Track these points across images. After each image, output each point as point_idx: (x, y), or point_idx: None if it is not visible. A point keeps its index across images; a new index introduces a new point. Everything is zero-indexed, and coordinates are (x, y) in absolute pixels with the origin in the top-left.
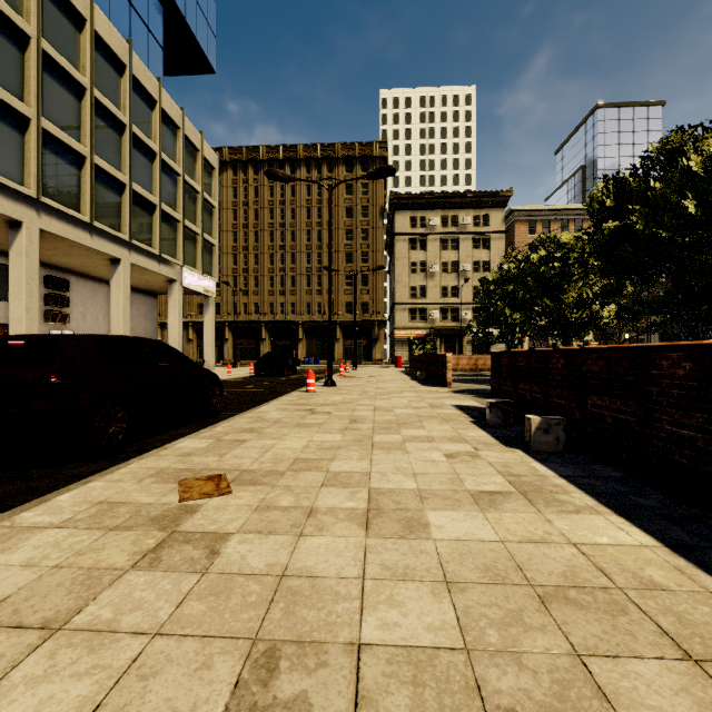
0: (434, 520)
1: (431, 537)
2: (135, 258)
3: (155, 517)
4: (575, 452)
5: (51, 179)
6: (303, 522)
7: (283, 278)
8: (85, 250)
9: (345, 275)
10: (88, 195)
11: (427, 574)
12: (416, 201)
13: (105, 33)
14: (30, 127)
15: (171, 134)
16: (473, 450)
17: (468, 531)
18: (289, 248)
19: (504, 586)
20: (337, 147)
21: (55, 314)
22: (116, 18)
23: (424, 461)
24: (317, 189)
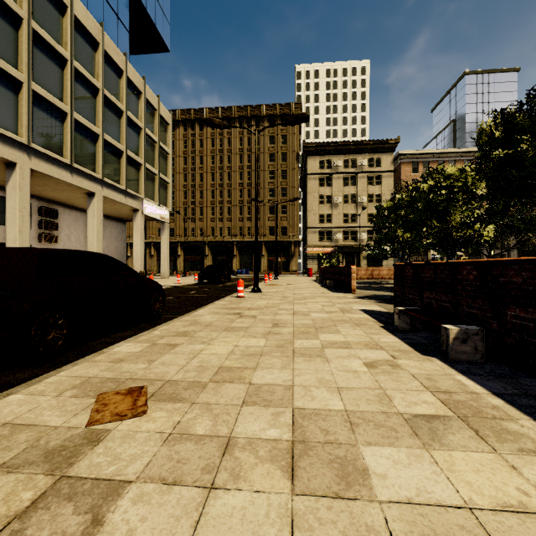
0: (372, 462)
1: (374, 497)
2: (106, 192)
3: (51, 450)
4: (493, 362)
5: (40, 130)
6: (216, 463)
7: (221, 209)
8: (67, 186)
9: (269, 206)
10: (69, 142)
11: None
12: (324, 148)
13: (82, 17)
14: (22, 89)
15: (135, 97)
16: (391, 358)
17: (420, 485)
18: (226, 186)
19: None
20: (263, 108)
21: (46, 235)
22: (92, 8)
23: (345, 371)
24: (247, 140)
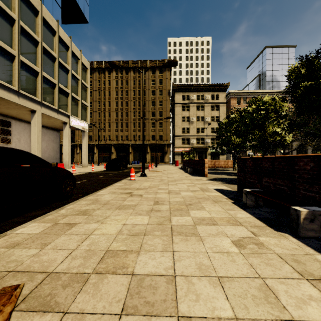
0: None
1: None
2: (44, 110)
3: None
4: None
5: None
6: None
7: (122, 123)
8: (15, 105)
9: (151, 122)
10: (16, 76)
11: None
12: (185, 88)
13: None
14: None
15: (64, 49)
16: (252, 235)
17: None
18: (125, 109)
19: None
20: (148, 62)
21: (2, 139)
22: None
23: (220, 253)
24: (138, 82)
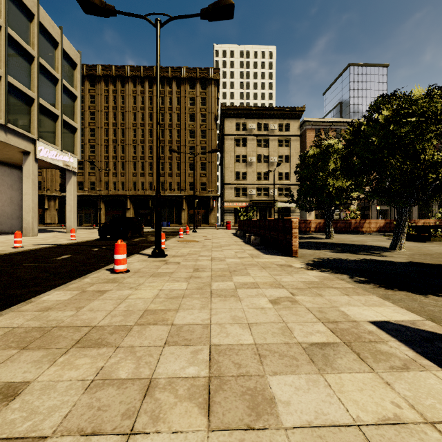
0: None
1: None
2: None
3: None
4: None
5: None
6: None
7: (143, 164)
8: None
9: (189, 163)
10: None
11: None
12: (240, 112)
13: None
14: None
15: (24, 16)
16: None
17: None
18: (148, 142)
19: None
20: (183, 70)
21: None
22: None
23: None
24: (169, 100)
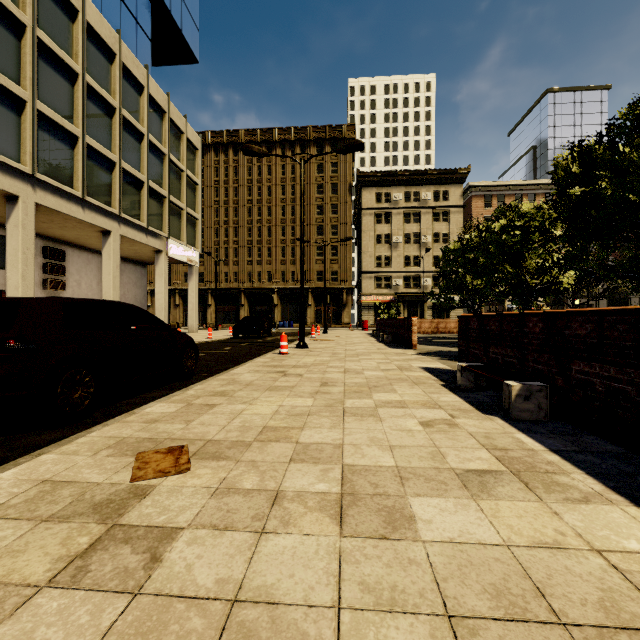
0: (419, 510)
1: (419, 538)
2: (124, 230)
3: (98, 503)
4: (558, 420)
5: (46, 157)
6: (266, 512)
7: (260, 249)
8: (78, 223)
9: (316, 246)
10: (80, 172)
11: (422, 601)
12: (381, 179)
13: (96, 24)
14: (26, 108)
15: (158, 117)
16: (449, 417)
17: (463, 528)
18: (266, 222)
19: (528, 627)
20: (309, 130)
21: (52, 281)
22: (107, 11)
23: (399, 430)
24: (291, 168)
